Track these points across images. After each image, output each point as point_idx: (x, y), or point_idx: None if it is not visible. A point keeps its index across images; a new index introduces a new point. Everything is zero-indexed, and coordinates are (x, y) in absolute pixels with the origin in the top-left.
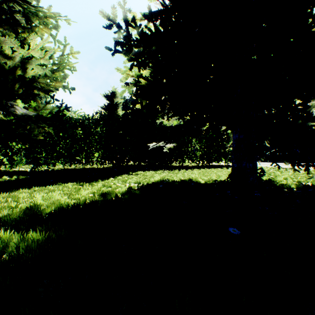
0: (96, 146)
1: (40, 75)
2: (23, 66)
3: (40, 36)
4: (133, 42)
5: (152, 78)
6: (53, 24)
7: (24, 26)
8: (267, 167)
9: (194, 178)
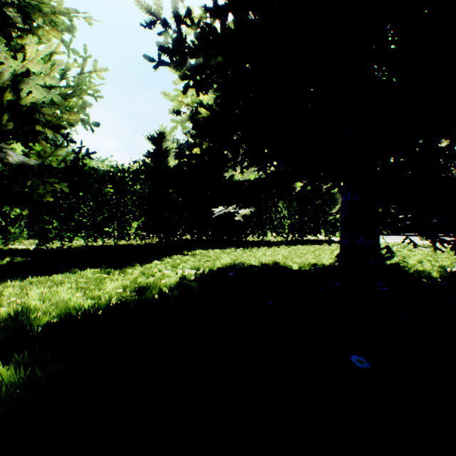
0: (134, 212)
1: (44, 102)
2: (15, 87)
3: (46, 44)
4: (188, 49)
5: (218, 107)
6: (66, 24)
7: (20, 28)
8: (387, 242)
9: (282, 261)
